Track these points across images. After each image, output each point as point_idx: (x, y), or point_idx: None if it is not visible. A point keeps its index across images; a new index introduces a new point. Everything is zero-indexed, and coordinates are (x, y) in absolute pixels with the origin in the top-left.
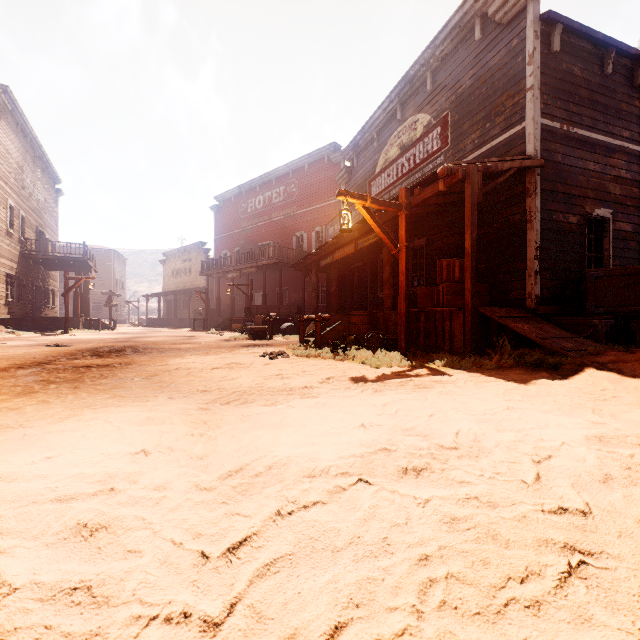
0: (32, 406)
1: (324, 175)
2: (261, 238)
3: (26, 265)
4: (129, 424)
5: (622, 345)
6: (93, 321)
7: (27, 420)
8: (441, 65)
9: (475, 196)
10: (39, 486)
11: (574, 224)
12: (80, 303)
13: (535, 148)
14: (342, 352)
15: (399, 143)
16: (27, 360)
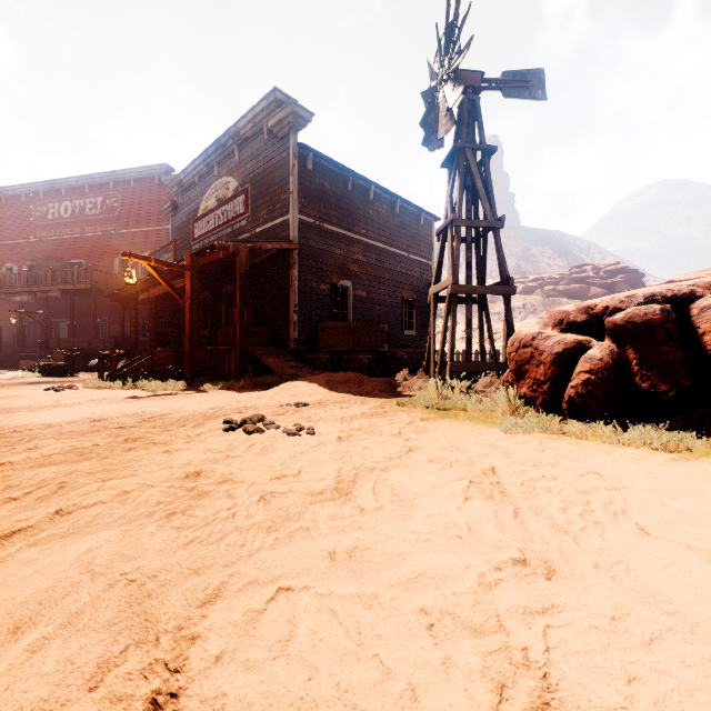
0: None
1: (155, 196)
2: (69, 254)
3: None
4: None
5: (319, 371)
6: None
7: None
8: (245, 144)
9: (243, 267)
10: None
11: (325, 290)
12: None
13: (294, 235)
14: (133, 383)
15: (217, 196)
16: None
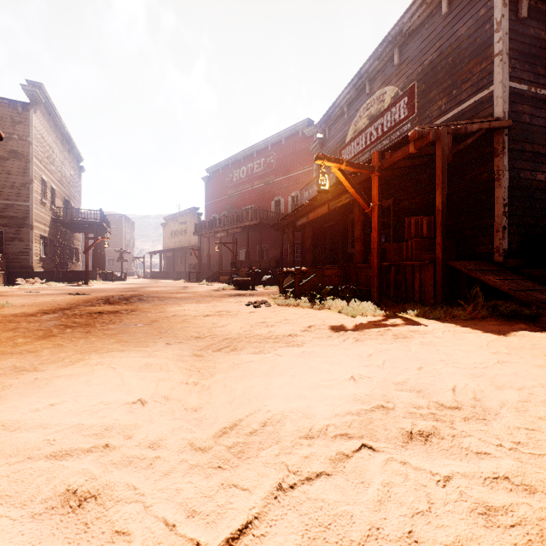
0: (48, 349)
1: (299, 147)
2: (244, 203)
3: (56, 228)
4: (129, 370)
5: None
6: (108, 274)
7: (41, 363)
8: (408, 40)
9: (445, 157)
10: (37, 438)
11: (541, 181)
12: (98, 259)
13: (503, 110)
14: (319, 302)
15: (368, 114)
16: (52, 306)
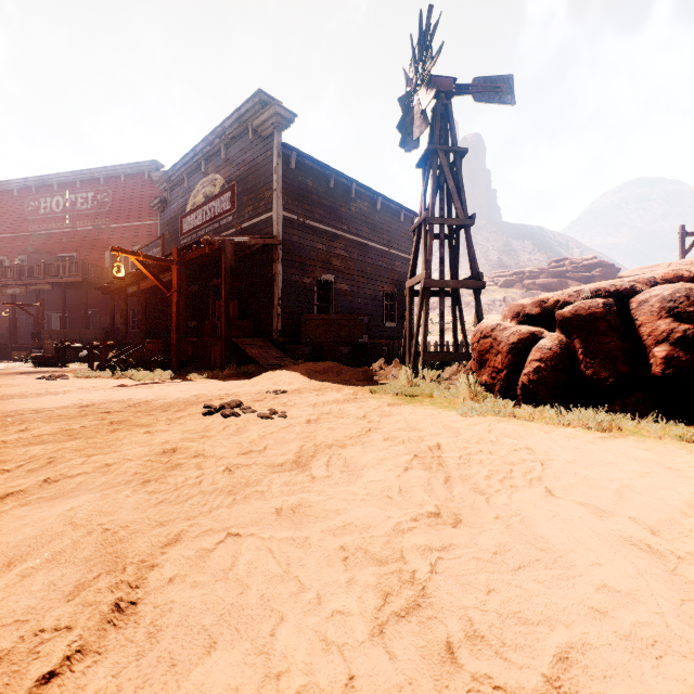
0: None
1: (145, 192)
2: (61, 248)
3: None
4: None
5: (300, 361)
6: None
7: None
8: (231, 143)
9: (228, 261)
10: None
11: (308, 283)
12: None
13: (278, 231)
14: (121, 372)
15: (204, 192)
16: None
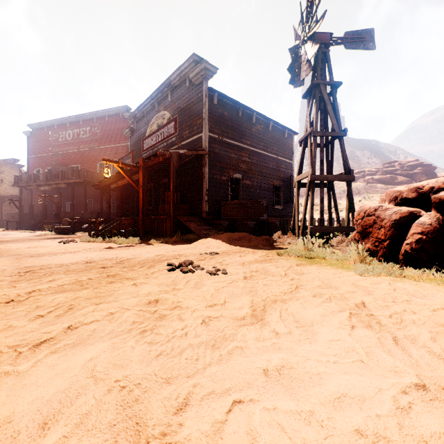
0: None
1: (120, 125)
2: (71, 162)
3: None
4: None
5: (222, 232)
6: None
7: None
8: (174, 90)
9: (174, 166)
10: None
11: (225, 180)
12: None
13: (206, 146)
14: (108, 238)
15: (157, 123)
16: None
